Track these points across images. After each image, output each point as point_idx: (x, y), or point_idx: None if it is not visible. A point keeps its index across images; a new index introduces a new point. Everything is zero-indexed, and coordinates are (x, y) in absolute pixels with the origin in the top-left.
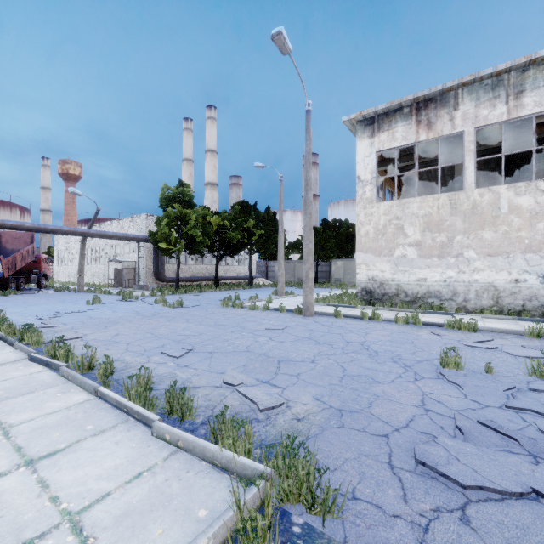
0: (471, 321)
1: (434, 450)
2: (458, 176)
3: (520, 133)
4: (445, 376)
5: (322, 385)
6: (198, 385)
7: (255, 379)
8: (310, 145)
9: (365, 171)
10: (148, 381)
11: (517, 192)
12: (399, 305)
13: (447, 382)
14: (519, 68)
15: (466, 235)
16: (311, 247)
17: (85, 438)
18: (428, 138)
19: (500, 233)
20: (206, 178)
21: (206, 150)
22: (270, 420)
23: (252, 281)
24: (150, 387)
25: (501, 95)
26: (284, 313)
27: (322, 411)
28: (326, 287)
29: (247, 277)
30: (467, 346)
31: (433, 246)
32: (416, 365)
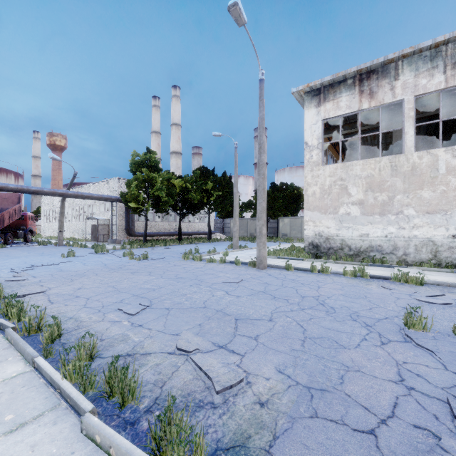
0: (413, 274)
1: None
2: (396, 142)
3: (453, 102)
4: (414, 339)
5: (284, 351)
6: (149, 351)
7: (211, 343)
8: (263, 112)
9: (312, 137)
10: (93, 349)
11: (454, 154)
12: (344, 258)
13: (417, 346)
14: None
15: (406, 194)
16: (264, 205)
17: None
18: (370, 106)
19: (438, 192)
20: (172, 147)
21: (172, 124)
22: (228, 405)
23: (210, 236)
24: (96, 353)
25: (439, 65)
26: (239, 265)
27: (288, 390)
28: (275, 241)
29: (207, 232)
30: (420, 301)
31: (375, 205)
32: (377, 325)
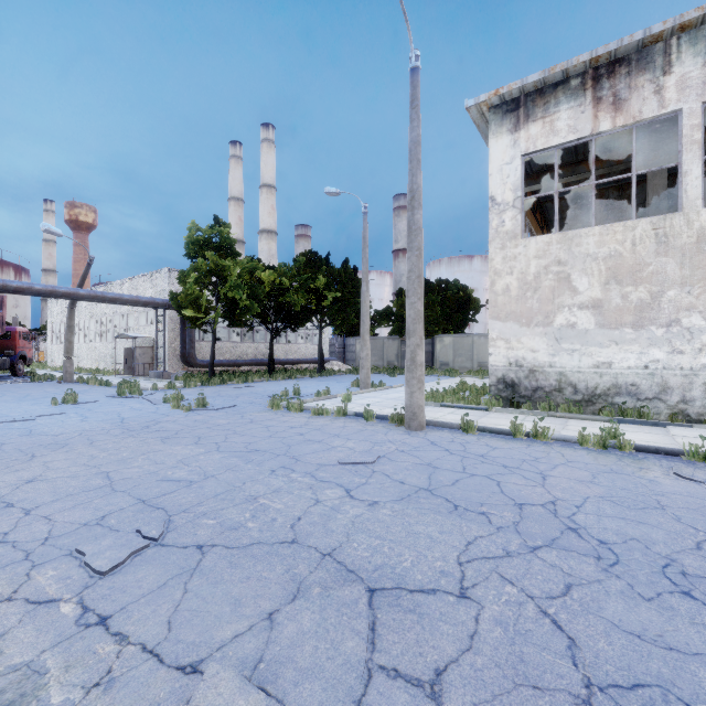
0: None
1: None
2: (654, 196)
3: None
4: None
5: None
6: None
7: None
8: (419, 129)
9: (503, 187)
10: None
11: None
12: (564, 407)
13: None
14: None
15: (685, 287)
16: (420, 308)
17: None
18: (615, 125)
19: None
20: (261, 223)
21: (261, 185)
22: None
23: (322, 366)
24: None
25: None
26: (372, 422)
27: None
28: (430, 375)
29: (317, 360)
30: None
31: (625, 309)
32: None
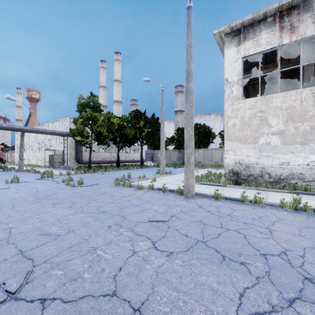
0: None
1: None
2: (308, 78)
3: None
4: None
5: None
6: None
7: None
8: (191, 39)
9: (232, 74)
10: None
11: None
12: (264, 185)
13: None
14: None
15: None
16: (192, 134)
17: None
18: (291, 40)
19: None
20: (114, 97)
21: (114, 80)
22: None
23: (142, 163)
24: None
25: None
26: (166, 193)
27: None
28: None
29: (140, 160)
30: None
31: (296, 134)
32: None
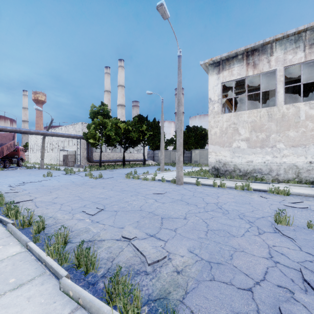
0: (283, 188)
1: (297, 310)
2: (271, 98)
3: (310, 71)
4: (280, 230)
5: (193, 238)
6: (104, 238)
7: (145, 233)
8: (181, 77)
9: (214, 94)
10: (66, 237)
11: (311, 107)
12: (236, 177)
13: (282, 235)
14: (312, 28)
15: (278, 133)
16: (181, 141)
17: (4, 292)
18: (254, 73)
19: (300, 132)
20: (118, 101)
21: (118, 85)
22: (156, 272)
23: (145, 162)
24: (68, 240)
25: (301, 46)
26: (164, 182)
27: (196, 264)
28: (189, 166)
29: (142, 160)
30: (286, 206)
31: (257, 141)
32: (256, 221)
